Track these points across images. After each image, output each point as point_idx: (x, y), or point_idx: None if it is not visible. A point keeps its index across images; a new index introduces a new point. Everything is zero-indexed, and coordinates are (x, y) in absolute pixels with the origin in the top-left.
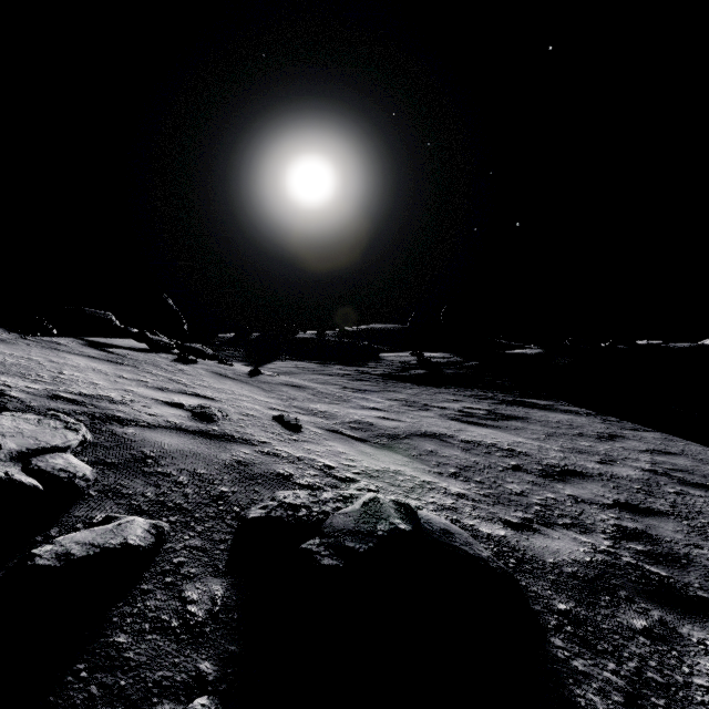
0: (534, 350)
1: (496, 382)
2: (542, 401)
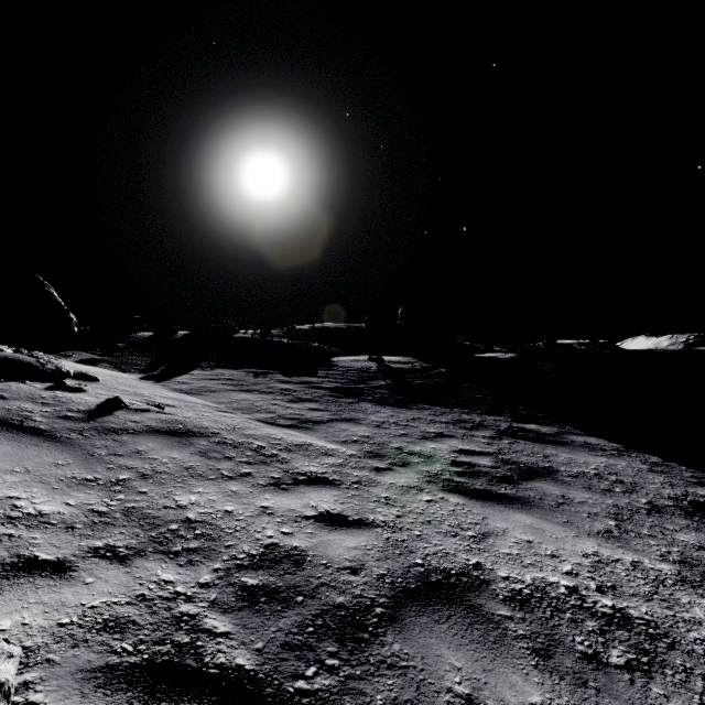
0: (508, 354)
1: (477, 397)
2: (544, 427)
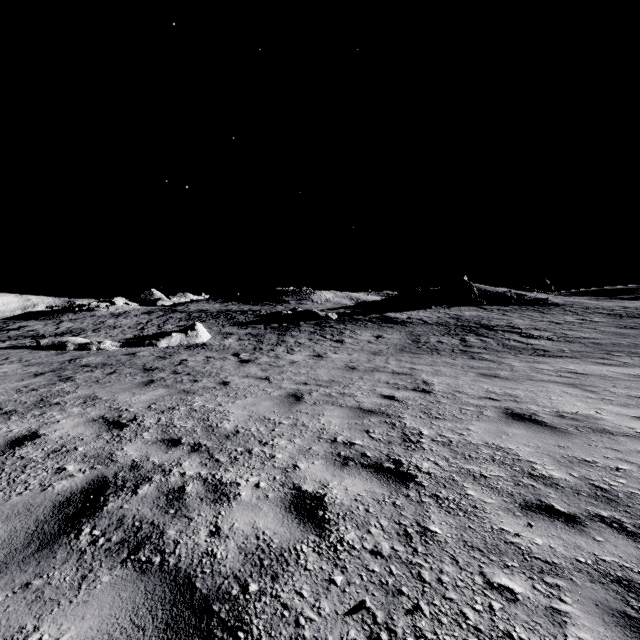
0: None
1: None
2: None
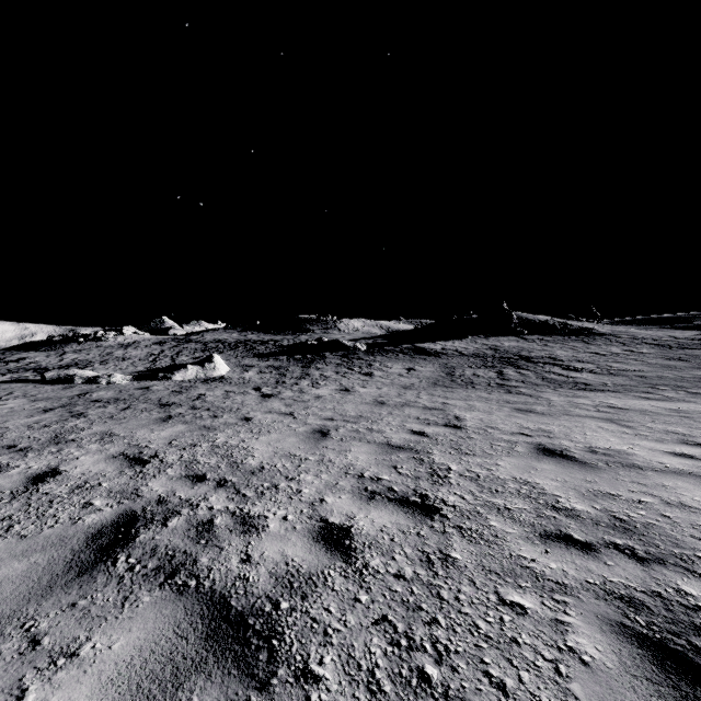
0: None
1: None
2: None
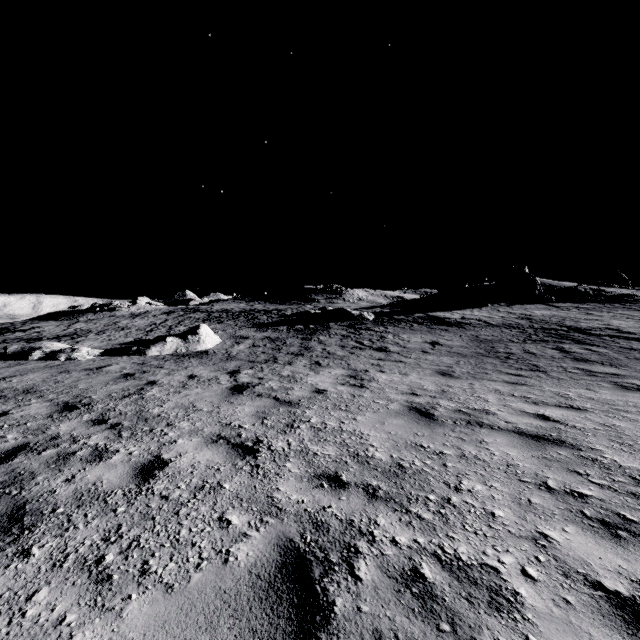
0: None
1: None
2: None
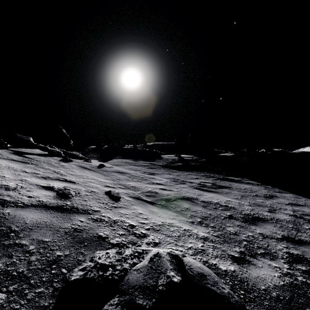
0: (230, 154)
1: (214, 169)
2: (236, 178)
